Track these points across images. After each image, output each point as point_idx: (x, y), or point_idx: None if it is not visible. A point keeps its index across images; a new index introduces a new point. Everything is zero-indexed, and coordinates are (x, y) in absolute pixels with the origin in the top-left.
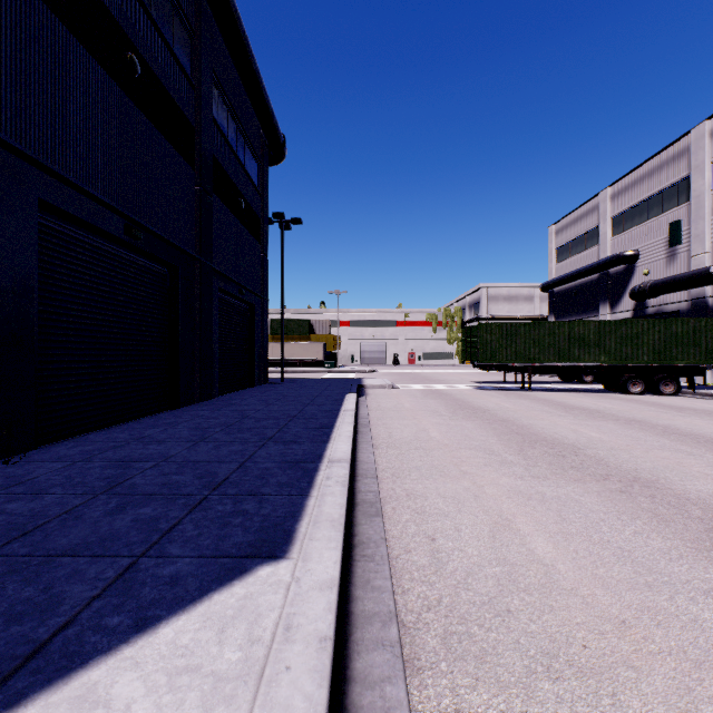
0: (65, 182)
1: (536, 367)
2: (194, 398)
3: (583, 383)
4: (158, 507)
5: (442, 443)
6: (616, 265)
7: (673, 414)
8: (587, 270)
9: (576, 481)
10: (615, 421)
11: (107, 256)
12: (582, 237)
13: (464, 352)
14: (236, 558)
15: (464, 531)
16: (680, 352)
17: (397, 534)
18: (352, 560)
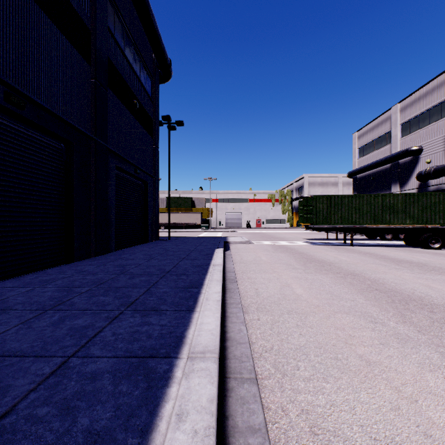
0: None
1: (356, 228)
2: (90, 253)
3: (384, 240)
4: None
5: (313, 304)
6: (405, 157)
7: None
8: (383, 161)
9: None
10: None
11: None
12: (377, 139)
13: (300, 217)
14: None
15: None
16: None
17: None
18: None
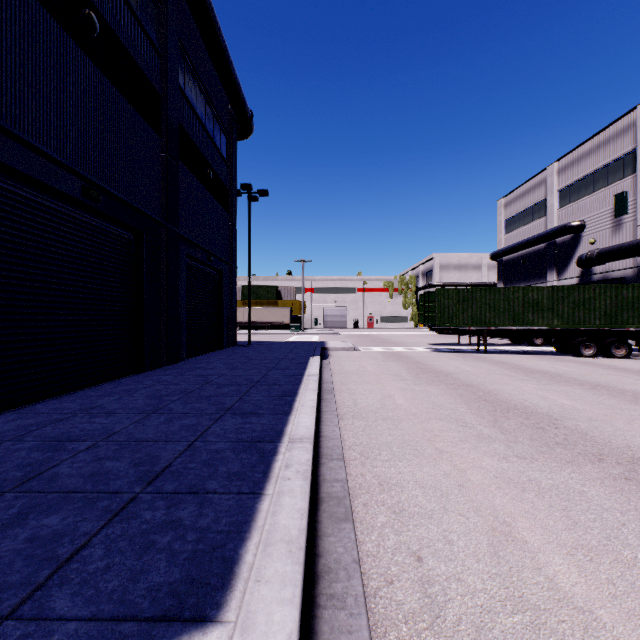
0: (8, 135)
1: (491, 330)
2: (160, 362)
3: (533, 346)
4: (70, 514)
5: (410, 413)
6: (563, 235)
7: (635, 379)
8: (535, 239)
9: (569, 464)
10: (580, 386)
11: (63, 218)
12: (529, 210)
13: (421, 316)
14: (145, 622)
15: (456, 545)
16: (630, 316)
17: (372, 549)
18: (315, 607)
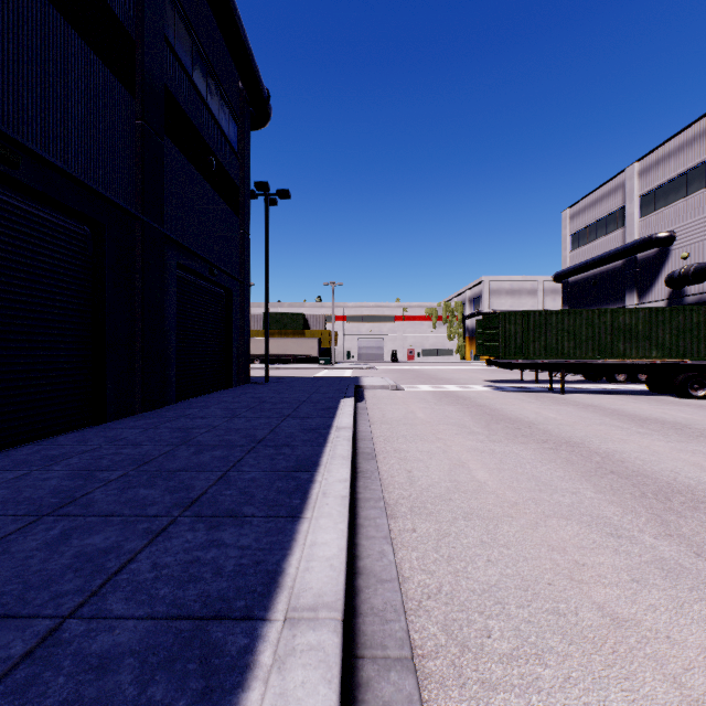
0: None
1: (570, 364)
2: (134, 407)
3: (614, 383)
4: None
5: (507, 501)
6: (647, 249)
7: None
8: (611, 255)
9: None
10: None
11: None
12: (602, 221)
13: (479, 347)
14: None
15: None
16: None
17: None
18: None
